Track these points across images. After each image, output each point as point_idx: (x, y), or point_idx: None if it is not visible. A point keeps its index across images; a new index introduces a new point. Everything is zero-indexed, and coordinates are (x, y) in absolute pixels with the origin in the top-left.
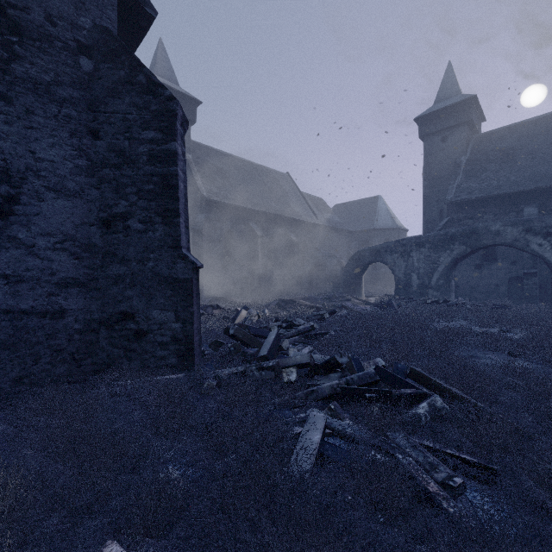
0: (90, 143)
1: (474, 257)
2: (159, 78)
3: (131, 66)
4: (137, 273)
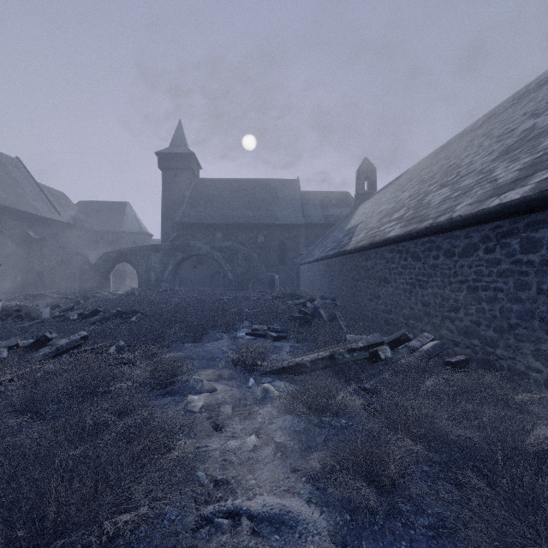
0: None
1: (192, 261)
2: None
3: None
4: None
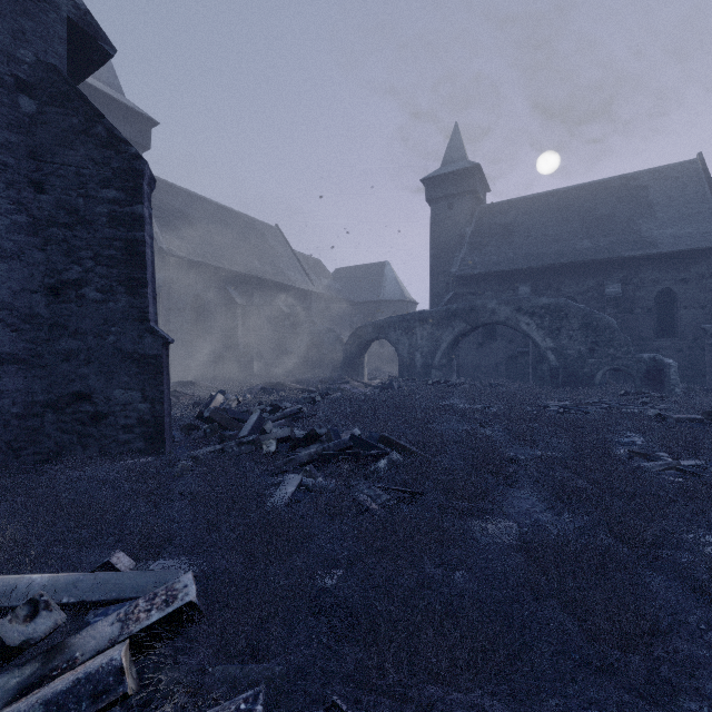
0: (31, 197)
1: (477, 335)
2: (93, 81)
3: (87, 115)
4: (95, 349)
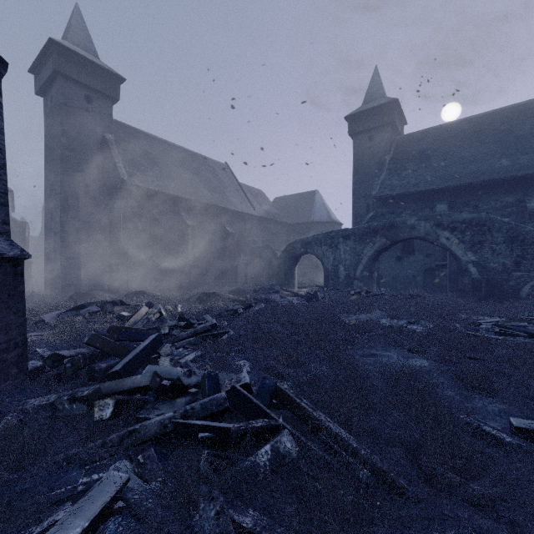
0: None
1: (396, 250)
2: (72, 46)
3: None
4: None
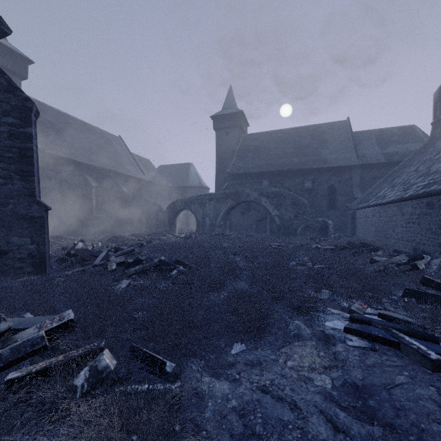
0: None
1: (241, 208)
2: None
3: None
4: None
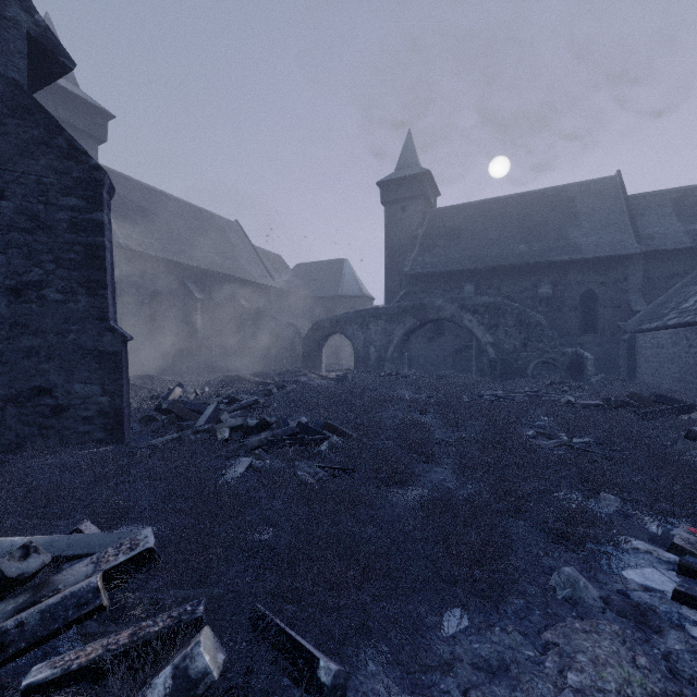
0: None
1: (427, 330)
2: None
3: (48, 127)
4: (55, 346)
